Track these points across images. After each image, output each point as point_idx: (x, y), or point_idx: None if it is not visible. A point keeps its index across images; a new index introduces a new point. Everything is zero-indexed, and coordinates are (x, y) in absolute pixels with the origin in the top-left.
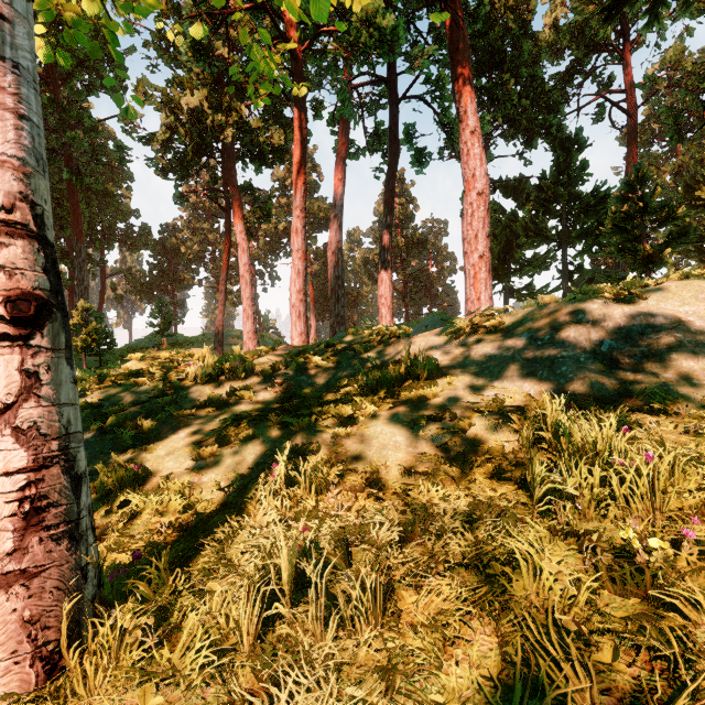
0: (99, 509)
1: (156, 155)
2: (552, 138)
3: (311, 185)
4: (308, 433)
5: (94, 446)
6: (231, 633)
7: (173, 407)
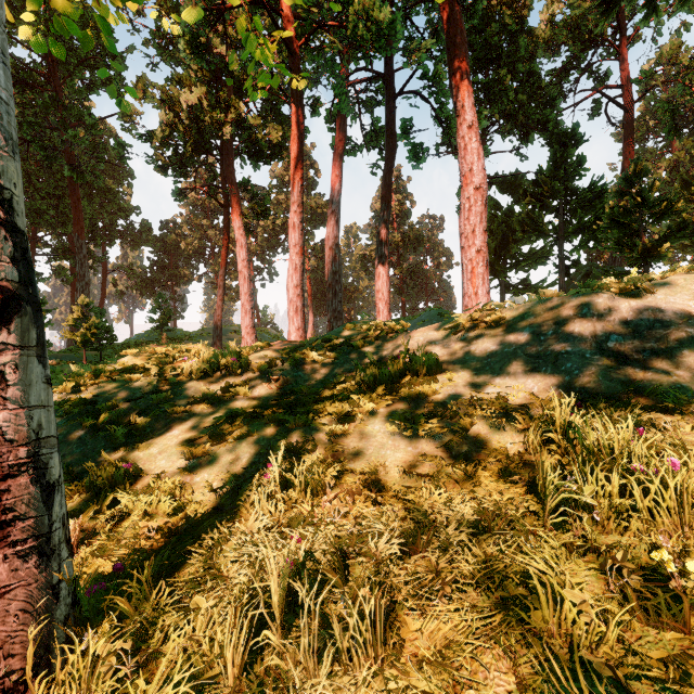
0: (88, 510)
1: (156, 152)
2: (548, 133)
3: (308, 182)
4: (304, 431)
5: (86, 443)
6: (216, 661)
7: (167, 403)
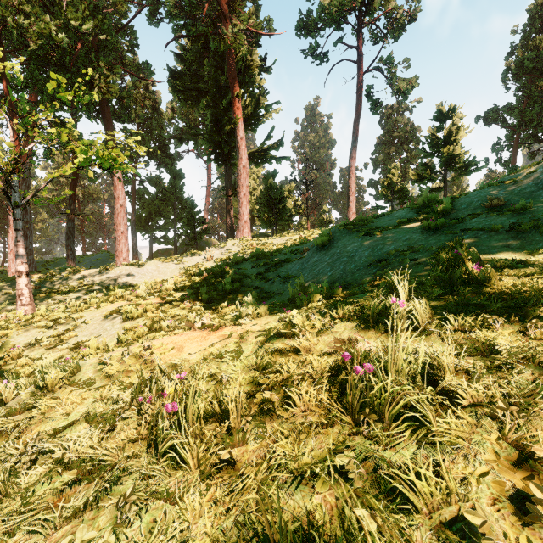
0: None
1: None
2: (169, 168)
3: None
4: (55, 297)
5: None
6: None
7: None
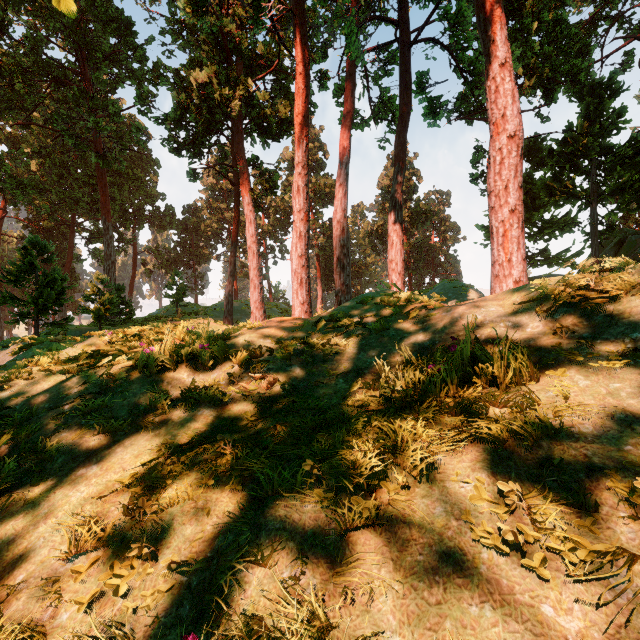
0: None
1: (170, 134)
2: (578, 86)
3: (317, 163)
4: (289, 504)
5: None
6: None
7: (99, 413)
